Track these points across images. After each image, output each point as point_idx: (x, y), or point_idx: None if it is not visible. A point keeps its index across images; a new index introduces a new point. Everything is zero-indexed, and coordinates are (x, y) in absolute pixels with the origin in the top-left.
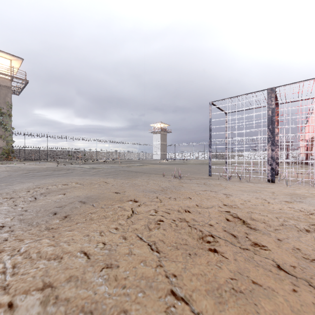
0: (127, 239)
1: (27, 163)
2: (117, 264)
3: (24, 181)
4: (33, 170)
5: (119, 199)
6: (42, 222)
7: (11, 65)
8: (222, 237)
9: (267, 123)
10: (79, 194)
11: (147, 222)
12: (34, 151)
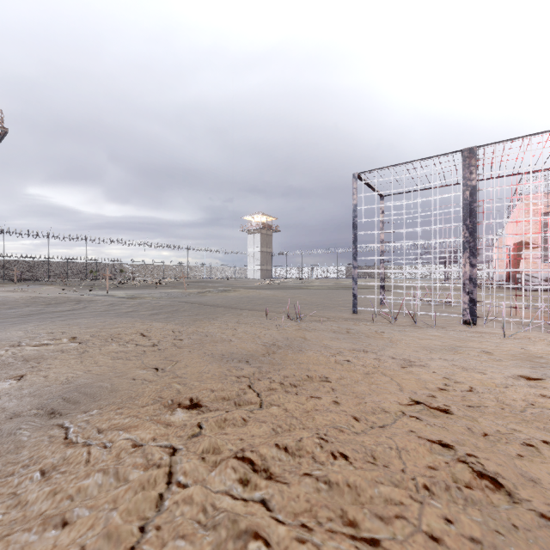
0: None
1: (2, 288)
2: None
3: None
4: (0, 304)
5: (151, 398)
6: None
7: None
8: None
9: (463, 214)
10: (58, 379)
11: None
12: (23, 264)
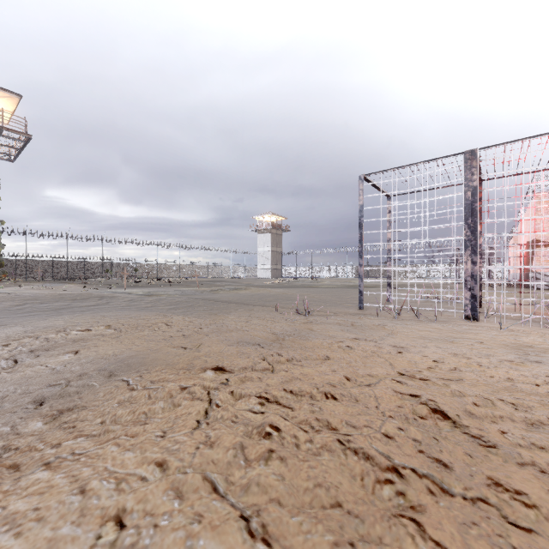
0: (187, 499)
1: (28, 286)
2: None
3: (8, 322)
4: (33, 299)
5: (186, 364)
6: (3, 428)
7: None
8: (418, 472)
9: (465, 214)
10: (107, 353)
11: (242, 436)
12: (44, 264)
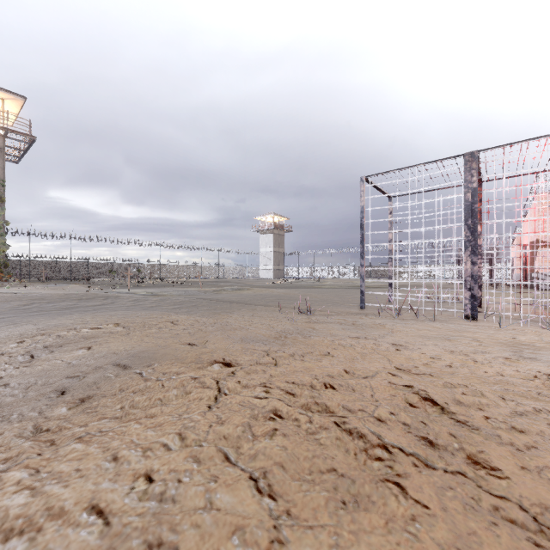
0: (204, 464)
1: (33, 286)
2: (174, 542)
3: (19, 320)
4: (40, 299)
5: (194, 359)
6: (31, 413)
7: (3, 109)
8: (406, 448)
9: (465, 215)
10: (119, 349)
11: (249, 417)
12: (47, 264)
